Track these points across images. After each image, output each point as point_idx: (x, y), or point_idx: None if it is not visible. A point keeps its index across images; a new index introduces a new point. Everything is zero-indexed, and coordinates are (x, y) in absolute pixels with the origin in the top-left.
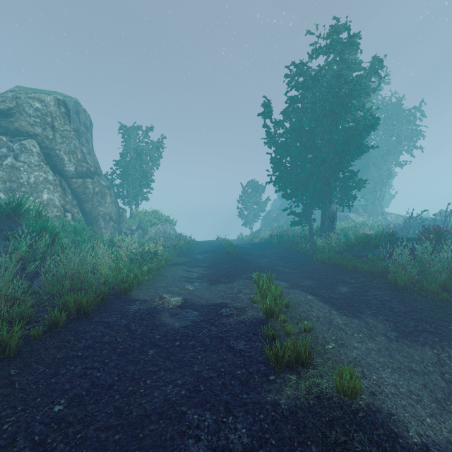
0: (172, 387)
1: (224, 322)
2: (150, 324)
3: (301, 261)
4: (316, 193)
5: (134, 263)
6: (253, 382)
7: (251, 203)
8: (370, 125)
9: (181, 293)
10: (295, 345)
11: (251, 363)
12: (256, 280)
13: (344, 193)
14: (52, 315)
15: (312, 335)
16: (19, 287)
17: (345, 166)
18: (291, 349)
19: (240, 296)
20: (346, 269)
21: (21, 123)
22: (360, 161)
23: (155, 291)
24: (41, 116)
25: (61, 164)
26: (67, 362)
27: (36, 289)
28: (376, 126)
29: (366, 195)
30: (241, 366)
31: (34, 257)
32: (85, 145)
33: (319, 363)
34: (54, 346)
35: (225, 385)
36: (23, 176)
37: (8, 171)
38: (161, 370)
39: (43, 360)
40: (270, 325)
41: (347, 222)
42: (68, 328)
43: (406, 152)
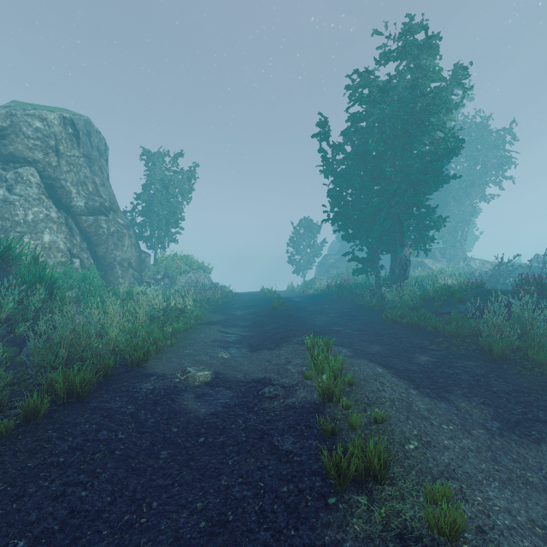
0: (188, 514)
1: (267, 407)
2: (167, 411)
3: (366, 319)
4: (384, 234)
5: (155, 323)
6: (304, 507)
7: (303, 246)
8: (452, 149)
9: (212, 363)
10: (364, 448)
11: (301, 474)
12: (309, 347)
13: (419, 234)
14: (30, 401)
15: (386, 427)
16: (0, 357)
17: (420, 200)
18: (359, 456)
19: (289, 369)
20: (424, 330)
21: (17, 146)
22: (437, 194)
23: (178, 361)
24: (42, 138)
25: (68, 198)
26: (41, 474)
27: (23, 359)
28: (458, 151)
29: (445, 236)
30: (287, 478)
31: (25, 316)
32: (98, 175)
33: (398, 474)
34: (26, 448)
35: (264, 512)
36: (19, 212)
37: (0, 207)
38: (175, 484)
39: (6, 472)
40: (328, 412)
41: (422, 270)
42: (52, 418)
43: (493, 184)
